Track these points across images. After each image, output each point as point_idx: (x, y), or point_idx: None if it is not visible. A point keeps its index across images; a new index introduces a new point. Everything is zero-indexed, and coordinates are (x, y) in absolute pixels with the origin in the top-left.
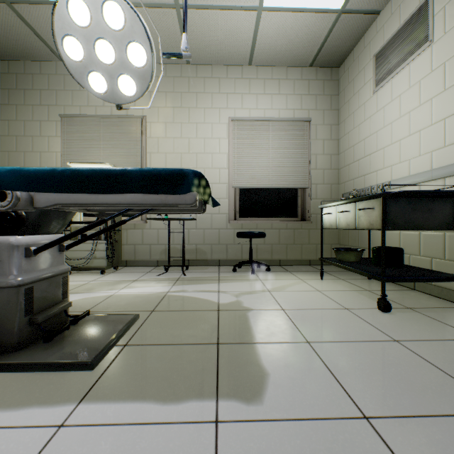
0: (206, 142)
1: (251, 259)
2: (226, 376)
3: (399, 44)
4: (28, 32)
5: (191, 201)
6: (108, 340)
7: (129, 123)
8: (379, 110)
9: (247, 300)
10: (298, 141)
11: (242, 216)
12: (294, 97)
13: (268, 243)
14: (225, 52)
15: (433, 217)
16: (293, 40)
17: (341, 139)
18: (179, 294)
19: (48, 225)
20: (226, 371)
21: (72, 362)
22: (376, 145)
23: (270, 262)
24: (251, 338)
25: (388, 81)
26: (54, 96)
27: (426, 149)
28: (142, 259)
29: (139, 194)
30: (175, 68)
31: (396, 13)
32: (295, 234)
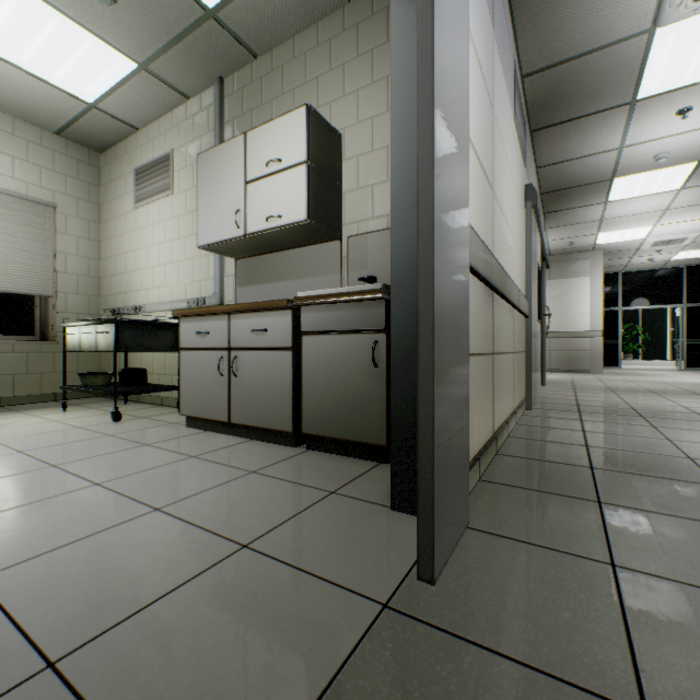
0: None
1: None
2: None
3: (153, 175)
4: None
5: None
6: None
7: None
8: (140, 229)
9: None
10: (36, 230)
11: None
12: (29, 166)
13: None
14: None
15: (161, 341)
16: (24, 96)
17: (104, 242)
18: None
19: None
20: None
21: None
22: (137, 264)
23: None
24: None
25: (146, 205)
26: None
27: (171, 282)
28: None
29: None
30: None
31: (152, 144)
32: (31, 359)
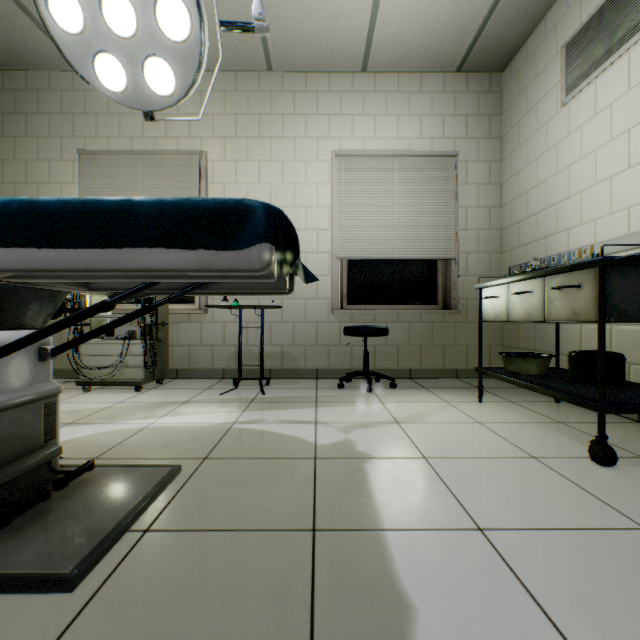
0: (297, 190)
1: (366, 369)
2: (330, 613)
3: (609, 21)
4: (27, 23)
5: (261, 263)
6: (113, 523)
7: (181, 161)
8: (573, 131)
9: (363, 439)
10: (438, 187)
11: (353, 303)
12: (432, 119)
13: (392, 344)
14: (327, 49)
15: None
16: (432, 28)
17: (506, 183)
18: (251, 427)
19: (13, 313)
20: (330, 599)
21: (33, 574)
22: (567, 189)
23: (395, 373)
24: (374, 519)
25: (589, 83)
26: (70, 122)
27: None
28: (201, 368)
29: (158, 249)
30: (250, 78)
31: None
32: (434, 330)
